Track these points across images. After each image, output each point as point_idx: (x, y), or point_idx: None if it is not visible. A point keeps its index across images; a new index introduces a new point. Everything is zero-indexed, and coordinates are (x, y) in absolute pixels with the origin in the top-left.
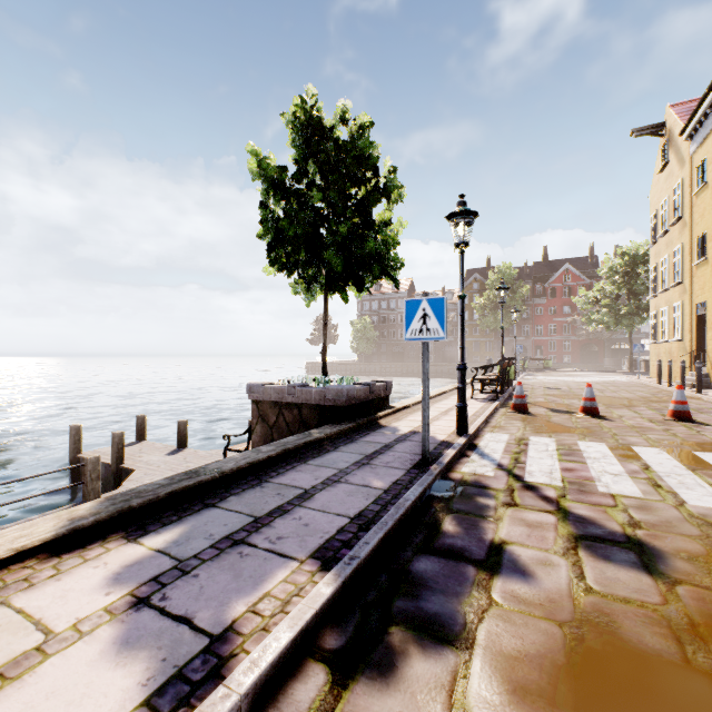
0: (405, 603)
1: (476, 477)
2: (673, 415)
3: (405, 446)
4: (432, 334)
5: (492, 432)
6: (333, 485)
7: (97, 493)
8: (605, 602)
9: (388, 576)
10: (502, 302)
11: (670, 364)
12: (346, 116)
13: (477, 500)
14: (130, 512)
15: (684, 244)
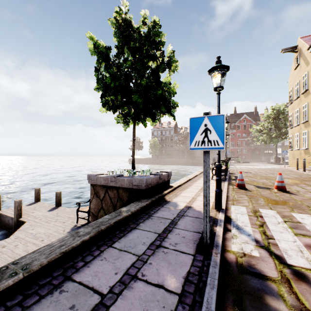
0: None
1: (248, 259)
2: None
3: (185, 222)
4: (212, 144)
5: (233, 204)
6: (129, 286)
7: None
8: None
9: None
10: (226, 129)
11: (304, 160)
12: (145, 21)
13: (267, 301)
14: None
15: (309, 102)
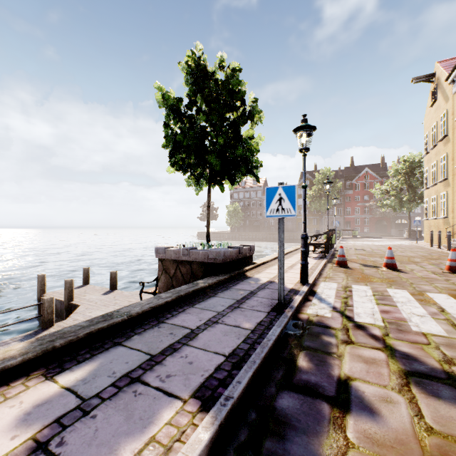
0: (273, 444)
1: (318, 318)
2: (449, 269)
3: (265, 293)
4: (286, 212)
5: (325, 281)
6: (212, 326)
7: (51, 322)
8: (448, 444)
9: (257, 414)
10: (327, 191)
11: (439, 233)
12: (223, 64)
13: (322, 337)
14: (53, 351)
15: (448, 153)
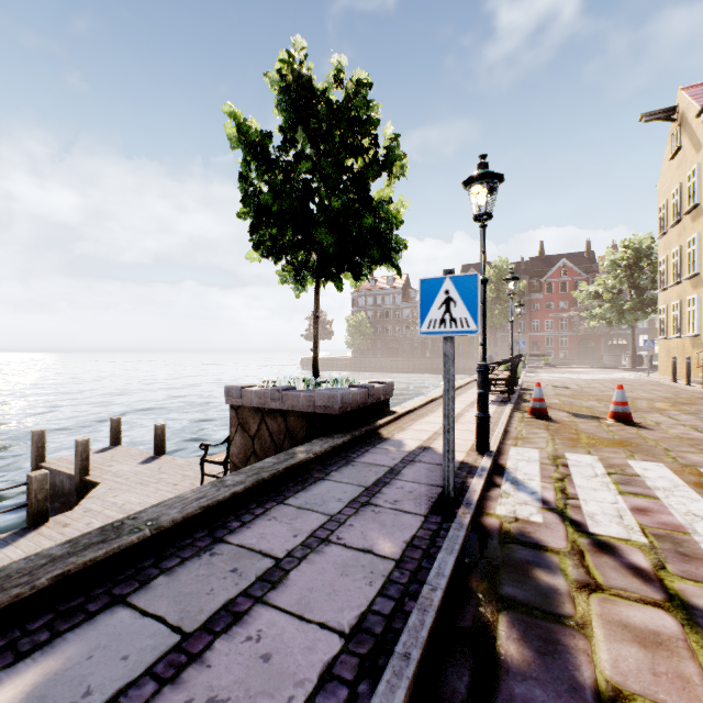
0: None
1: (520, 526)
2: None
3: (416, 472)
4: (458, 325)
5: (516, 446)
6: (318, 550)
7: (44, 516)
8: None
9: None
10: (511, 293)
11: (688, 361)
12: (340, 75)
13: (536, 575)
14: None
15: (701, 233)
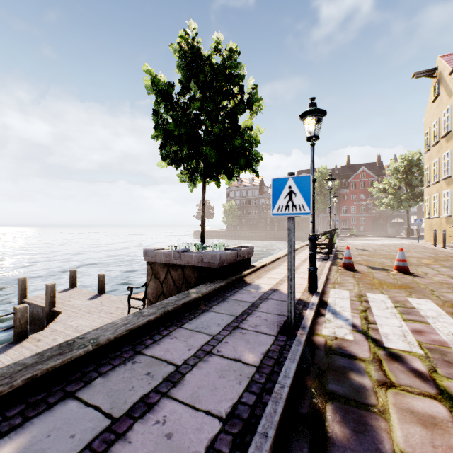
0: None
1: (339, 342)
2: None
3: (269, 306)
4: (297, 209)
5: (334, 288)
6: (205, 359)
7: (25, 334)
8: None
9: None
10: (330, 189)
11: (444, 232)
12: (219, 46)
13: (350, 376)
14: None
15: (452, 150)
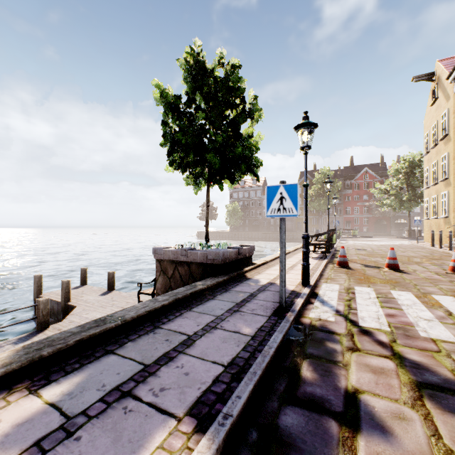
0: None
1: (321, 322)
2: (453, 270)
3: (265, 295)
4: (287, 212)
5: (326, 282)
6: (211, 331)
7: (47, 324)
8: None
9: (259, 433)
10: (328, 191)
11: (440, 233)
12: (222, 60)
13: (326, 344)
14: (40, 360)
15: (449, 152)
